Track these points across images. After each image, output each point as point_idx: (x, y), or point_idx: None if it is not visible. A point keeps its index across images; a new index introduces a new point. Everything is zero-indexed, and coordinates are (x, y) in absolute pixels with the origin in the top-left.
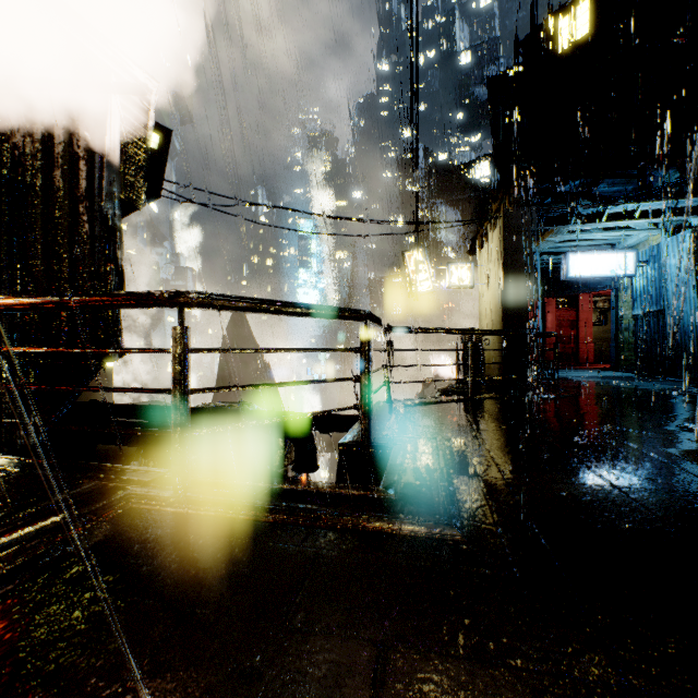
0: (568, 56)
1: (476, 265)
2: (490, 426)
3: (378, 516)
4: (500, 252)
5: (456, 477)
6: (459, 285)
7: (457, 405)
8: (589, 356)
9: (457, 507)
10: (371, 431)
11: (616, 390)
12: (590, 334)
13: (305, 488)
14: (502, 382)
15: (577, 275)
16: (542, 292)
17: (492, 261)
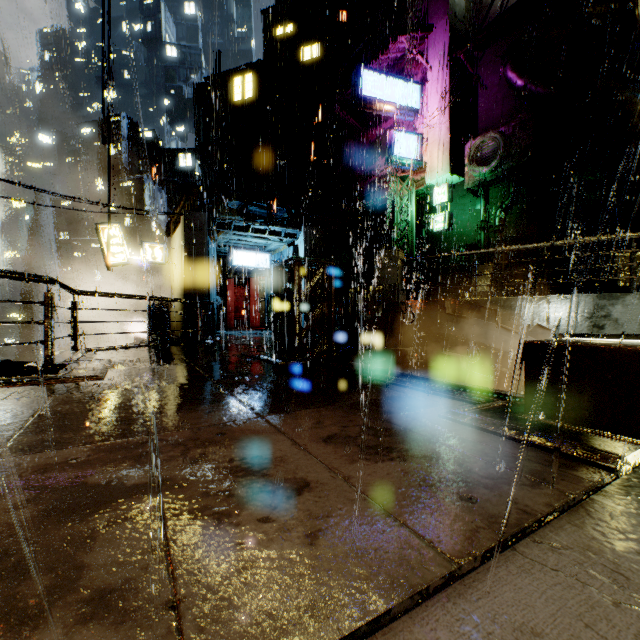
0: (241, 106)
1: (168, 247)
2: (149, 355)
3: (56, 377)
4: (183, 241)
5: (111, 369)
6: (153, 261)
7: (135, 349)
8: (257, 322)
9: (104, 373)
10: (54, 357)
11: (249, 338)
12: (258, 306)
13: (2, 378)
14: (184, 338)
15: (238, 265)
16: (225, 274)
17: (179, 246)
